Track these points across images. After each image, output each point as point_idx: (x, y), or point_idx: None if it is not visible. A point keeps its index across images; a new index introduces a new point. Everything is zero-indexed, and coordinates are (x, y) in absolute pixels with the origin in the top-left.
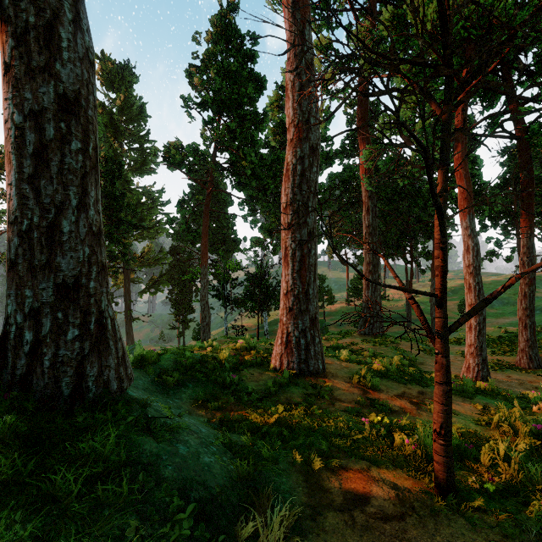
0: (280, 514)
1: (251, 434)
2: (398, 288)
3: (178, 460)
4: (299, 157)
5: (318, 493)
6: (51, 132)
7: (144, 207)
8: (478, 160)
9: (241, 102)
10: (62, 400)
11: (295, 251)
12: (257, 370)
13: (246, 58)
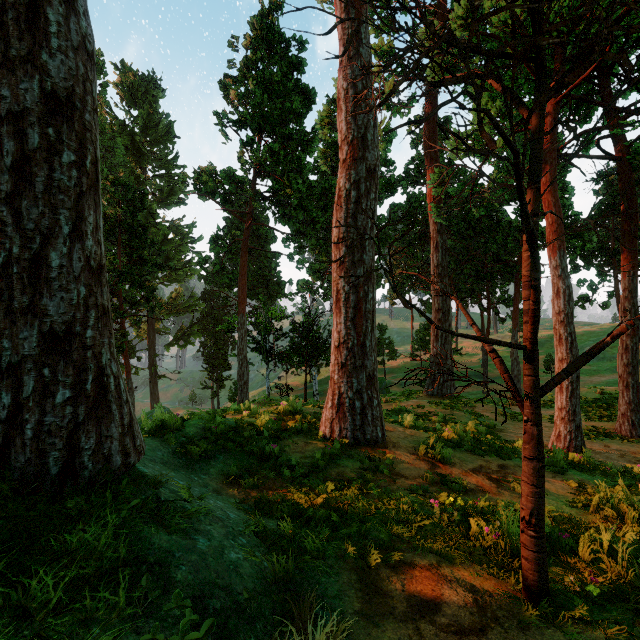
0: (325, 630)
1: (293, 519)
2: (476, 338)
3: (195, 557)
4: (353, 180)
5: (374, 597)
6: (35, 140)
7: (171, 245)
8: (568, 187)
9: (286, 119)
10: (48, 481)
11: (349, 295)
12: (303, 439)
13: (291, 66)
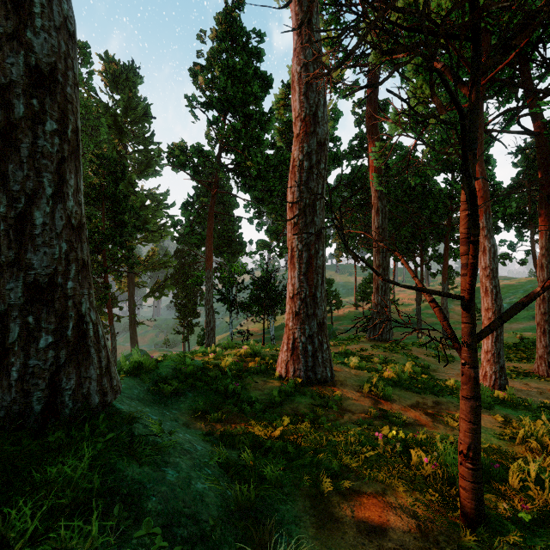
0: None
1: (253, 450)
2: (419, 289)
3: (164, 488)
4: (306, 152)
5: (327, 523)
6: (20, 109)
7: (148, 210)
8: (491, 160)
9: (247, 102)
10: (32, 418)
11: (302, 252)
12: (262, 378)
13: (251, 56)
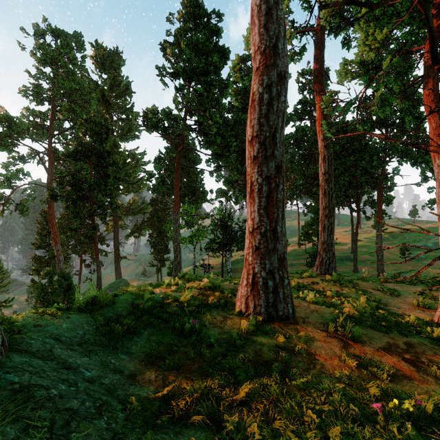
0: None
1: (211, 422)
2: None
3: None
4: (266, 85)
5: None
6: None
7: (129, 166)
8: (422, 116)
9: (208, 70)
10: None
11: (262, 186)
12: (221, 313)
13: (211, 32)
